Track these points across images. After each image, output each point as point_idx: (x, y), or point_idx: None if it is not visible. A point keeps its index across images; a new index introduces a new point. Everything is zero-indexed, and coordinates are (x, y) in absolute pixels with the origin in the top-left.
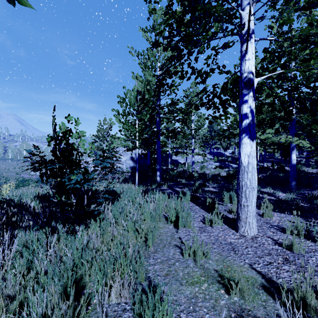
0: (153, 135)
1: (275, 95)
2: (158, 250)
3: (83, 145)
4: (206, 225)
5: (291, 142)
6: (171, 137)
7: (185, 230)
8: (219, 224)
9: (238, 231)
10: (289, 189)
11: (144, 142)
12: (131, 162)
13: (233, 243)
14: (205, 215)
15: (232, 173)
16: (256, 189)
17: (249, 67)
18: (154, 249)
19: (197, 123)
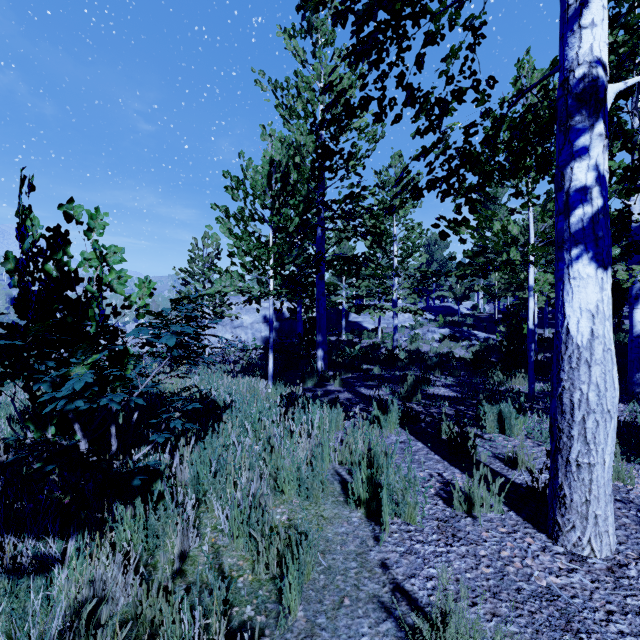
0: (308, 267)
1: None
2: (319, 621)
3: (117, 286)
4: (456, 511)
5: None
6: (348, 274)
7: (399, 530)
8: (495, 509)
9: (558, 539)
10: (628, 392)
11: (287, 283)
12: (264, 326)
13: (558, 594)
14: (446, 473)
15: (482, 352)
16: (616, 414)
17: (594, 47)
18: (308, 616)
19: (404, 243)
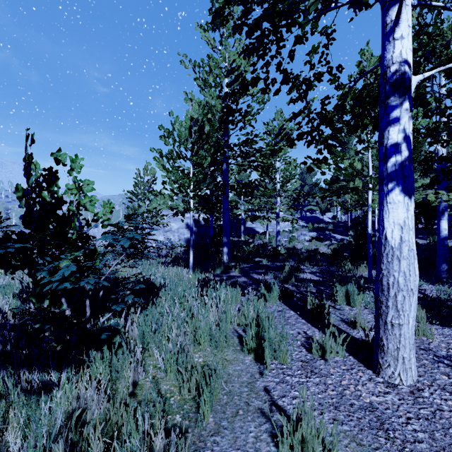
0: (217, 191)
1: (442, 113)
2: (223, 424)
3: (89, 206)
4: (314, 356)
5: (445, 202)
6: (245, 195)
7: (276, 368)
8: (339, 354)
9: (379, 373)
10: (437, 277)
11: (202, 202)
12: (186, 231)
13: (377, 407)
14: (308, 331)
15: (338, 249)
16: (417, 291)
17: (403, 52)
18: (215, 421)
19: (284, 173)
